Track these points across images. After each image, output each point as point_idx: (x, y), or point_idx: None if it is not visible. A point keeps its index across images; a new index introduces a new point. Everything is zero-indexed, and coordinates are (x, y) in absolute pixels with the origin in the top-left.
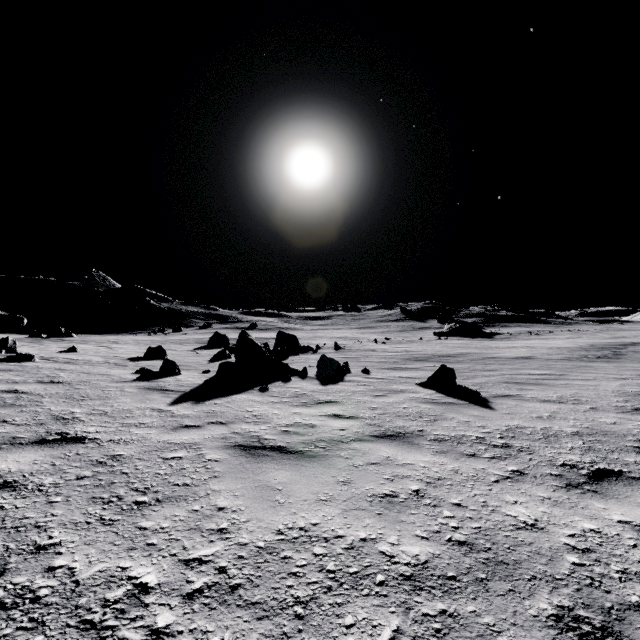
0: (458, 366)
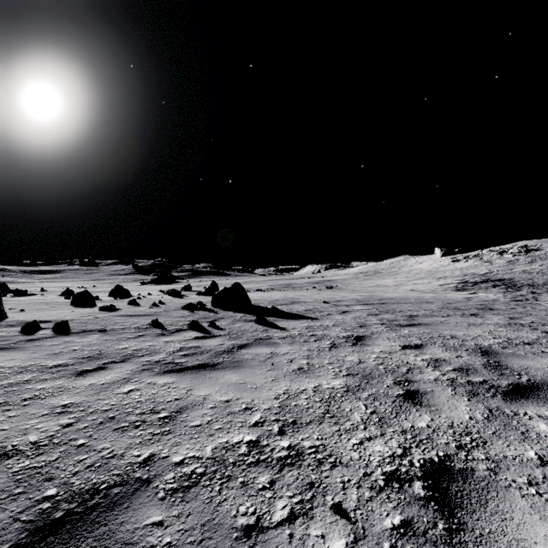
0: (99, 293)
